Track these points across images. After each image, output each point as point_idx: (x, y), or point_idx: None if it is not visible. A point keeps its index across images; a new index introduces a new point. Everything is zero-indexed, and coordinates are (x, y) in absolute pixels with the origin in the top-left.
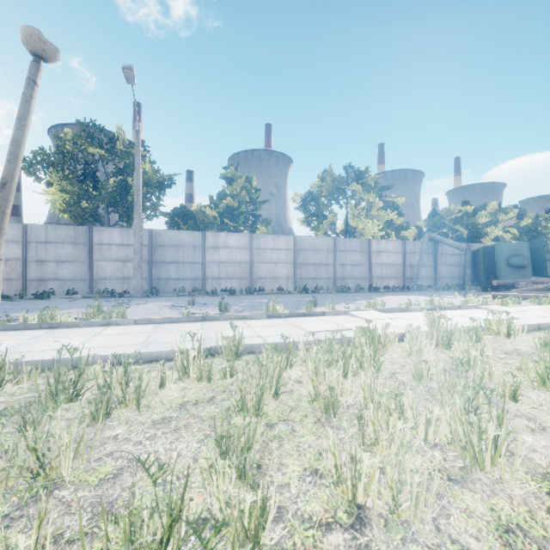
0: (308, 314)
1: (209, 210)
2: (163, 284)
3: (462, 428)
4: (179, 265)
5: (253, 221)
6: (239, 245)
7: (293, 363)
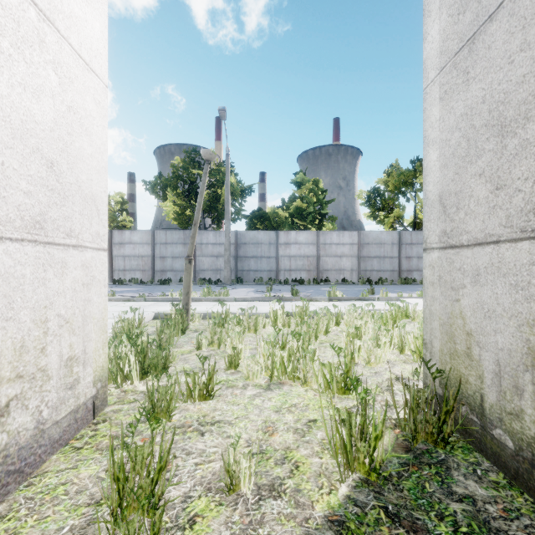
0: (364, 299)
1: (281, 211)
2: (245, 275)
3: (418, 344)
4: (257, 259)
5: (319, 219)
6: (307, 241)
7: (340, 322)
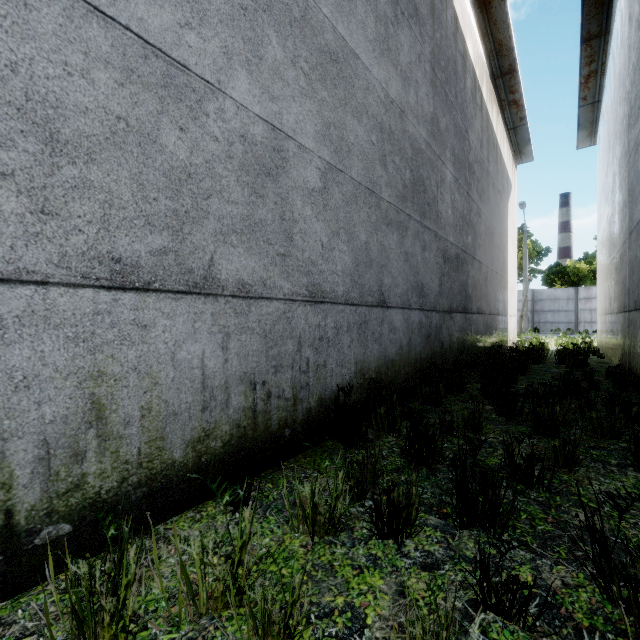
0: None
1: (583, 265)
2: (542, 326)
3: None
4: (554, 312)
5: None
6: None
7: None
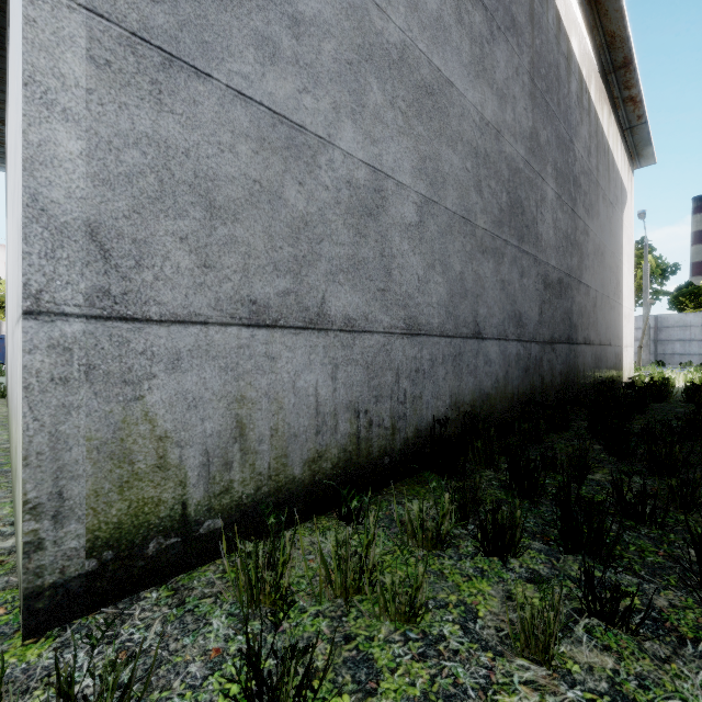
0: None
1: None
2: (668, 359)
3: None
4: (684, 342)
5: None
6: None
7: None
